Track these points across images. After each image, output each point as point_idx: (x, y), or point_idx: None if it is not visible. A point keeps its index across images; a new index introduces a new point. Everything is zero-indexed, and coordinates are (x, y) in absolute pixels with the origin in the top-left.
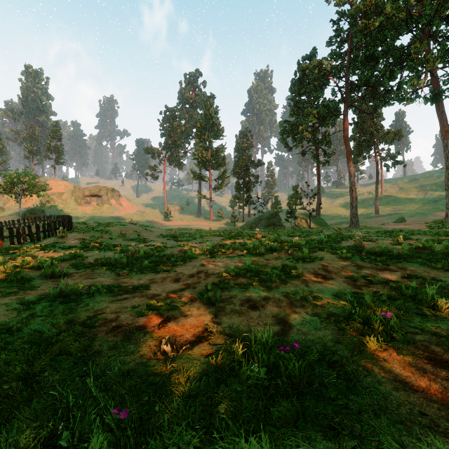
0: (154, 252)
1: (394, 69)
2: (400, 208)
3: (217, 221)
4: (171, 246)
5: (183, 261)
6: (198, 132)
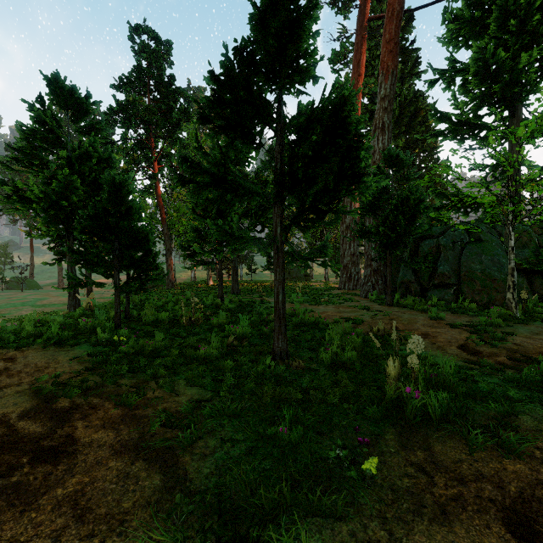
0: None
1: None
2: None
3: None
4: None
5: None
6: None
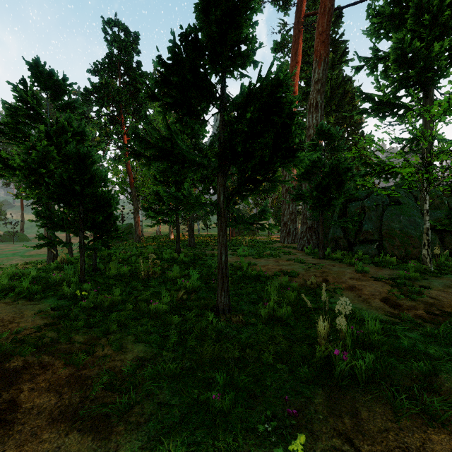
0: None
1: None
2: None
3: None
4: None
5: None
6: None
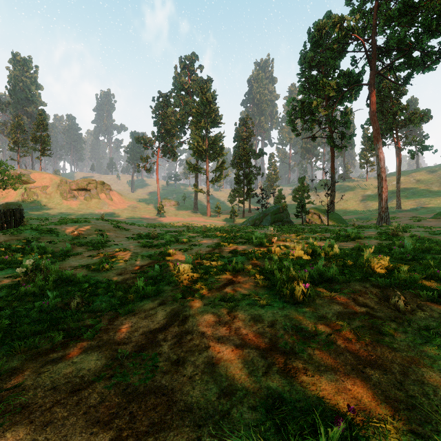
0: (78, 277)
1: (438, 23)
2: (426, 202)
3: (214, 217)
4: (130, 258)
5: (114, 310)
6: (193, 120)
